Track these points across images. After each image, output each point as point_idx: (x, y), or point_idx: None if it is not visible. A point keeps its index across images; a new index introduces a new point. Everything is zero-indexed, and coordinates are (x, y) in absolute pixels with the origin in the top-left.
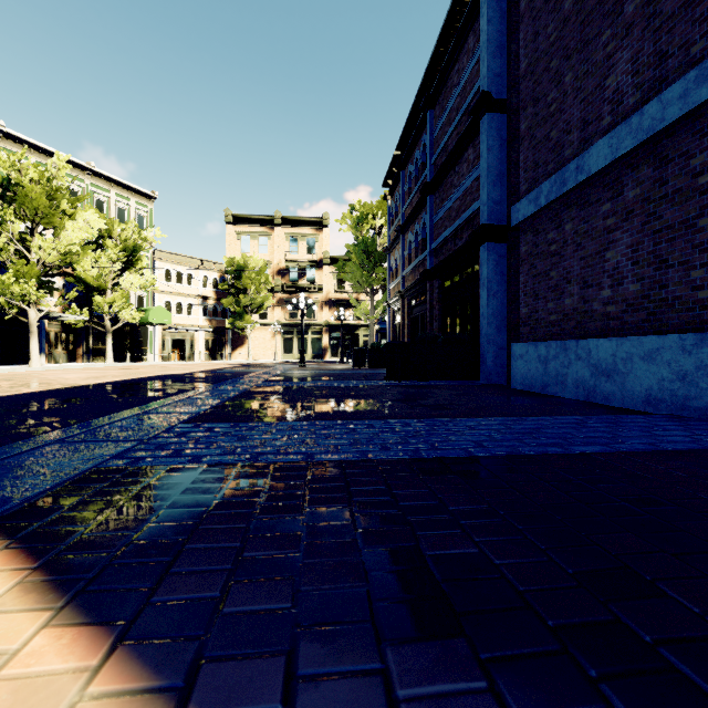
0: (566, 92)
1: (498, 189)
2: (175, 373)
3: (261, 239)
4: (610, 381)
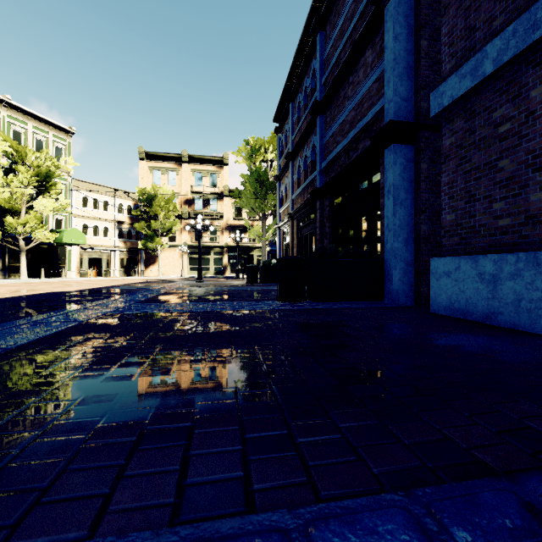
0: None
1: (405, 84)
2: (67, 290)
3: (171, 174)
4: None
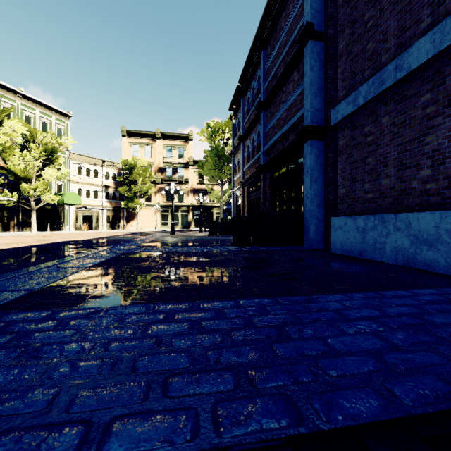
0: (383, 8)
1: (318, 99)
2: (76, 239)
3: (147, 147)
4: (432, 249)
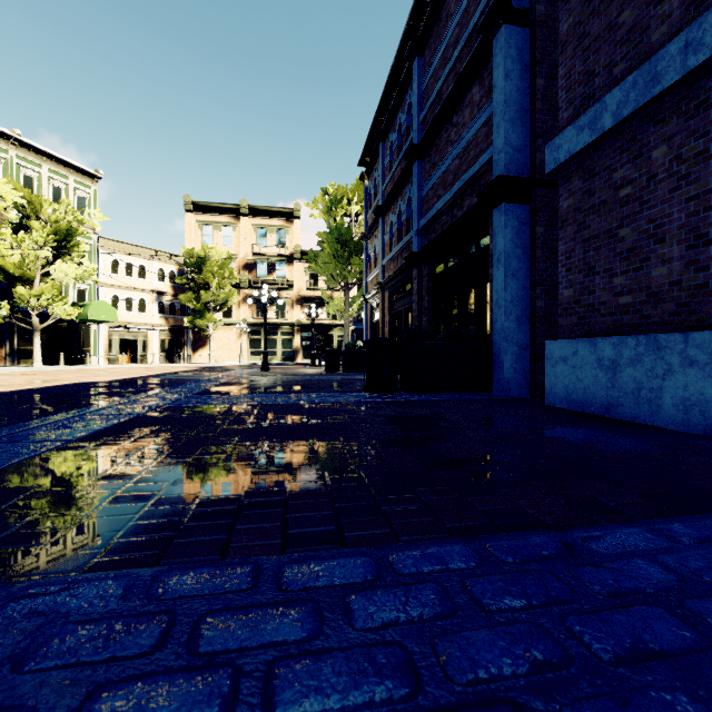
0: None
1: (518, 130)
2: (99, 380)
3: (226, 230)
4: None
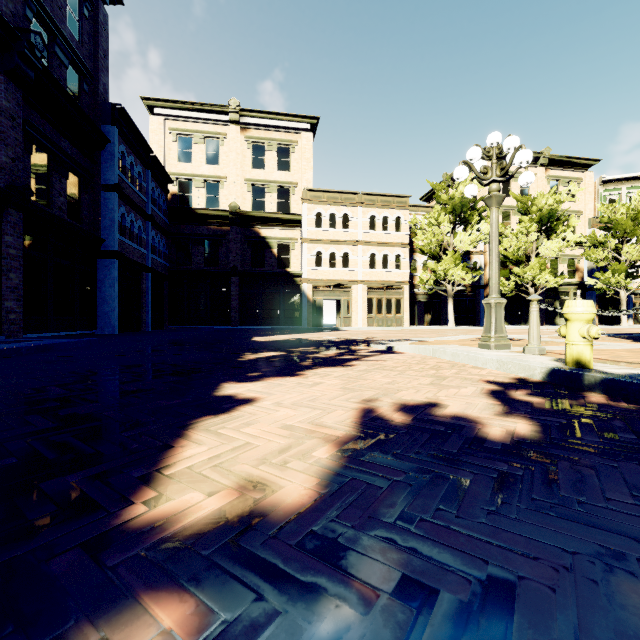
0: None
1: None
2: None
3: None
4: None
